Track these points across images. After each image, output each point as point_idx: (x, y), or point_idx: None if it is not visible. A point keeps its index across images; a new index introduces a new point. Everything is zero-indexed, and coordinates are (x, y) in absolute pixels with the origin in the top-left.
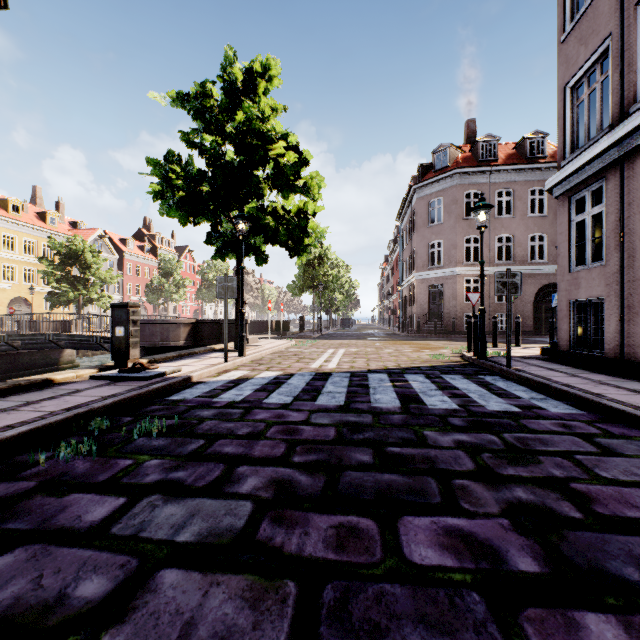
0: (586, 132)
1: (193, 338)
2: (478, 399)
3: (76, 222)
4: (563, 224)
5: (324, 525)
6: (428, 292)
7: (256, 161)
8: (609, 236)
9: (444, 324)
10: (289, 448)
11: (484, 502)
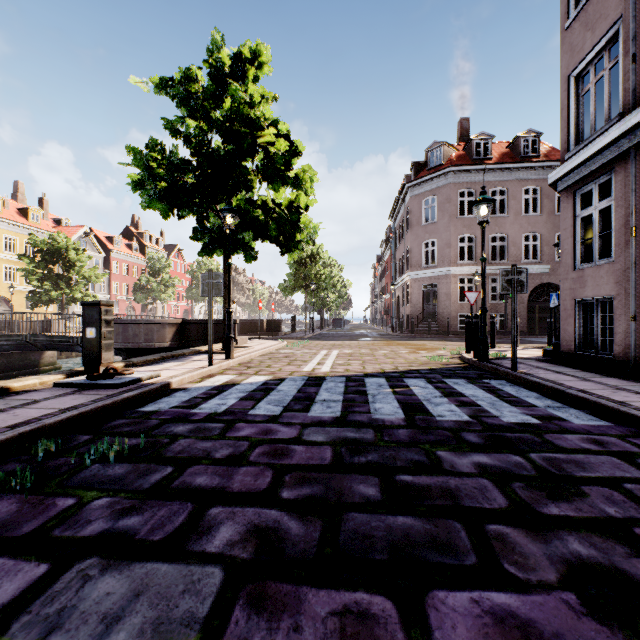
0: (592, 122)
1: (179, 339)
2: (489, 408)
3: (60, 219)
4: (567, 220)
5: (322, 610)
6: (422, 292)
7: (244, 150)
8: (619, 231)
9: (438, 324)
10: (276, 477)
11: (534, 562)
